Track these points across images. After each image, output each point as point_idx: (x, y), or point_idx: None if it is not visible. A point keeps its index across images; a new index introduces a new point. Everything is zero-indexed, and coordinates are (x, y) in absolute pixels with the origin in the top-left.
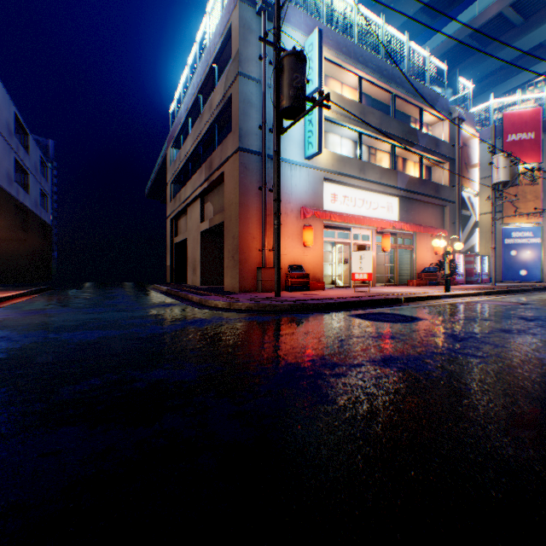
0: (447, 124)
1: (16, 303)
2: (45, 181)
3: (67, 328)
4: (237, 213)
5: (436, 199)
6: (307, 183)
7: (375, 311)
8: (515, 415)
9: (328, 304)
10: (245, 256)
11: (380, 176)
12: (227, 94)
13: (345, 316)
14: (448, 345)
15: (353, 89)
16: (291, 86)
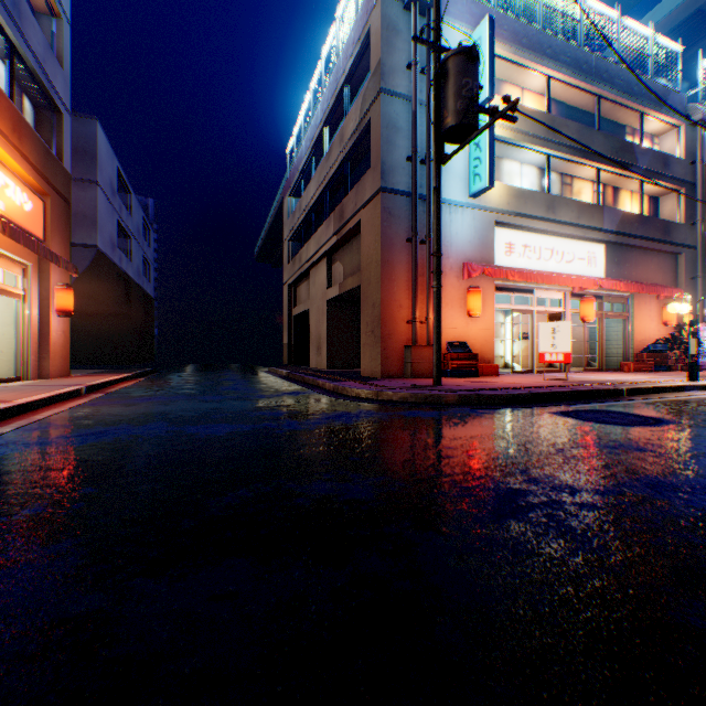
0: (682, 131)
1: (124, 387)
2: (147, 246)
3: (188, 419)
4: (378, 274)
5: (664, 243)
6: (472, 230)
7: (589, 408)
8: None
9: (514, 395)
10: (388, 330)
11: (576, 214)
12: (364, 119)
13: (546, 414)
14: None
15: (536, 95)
16: (458, 96)
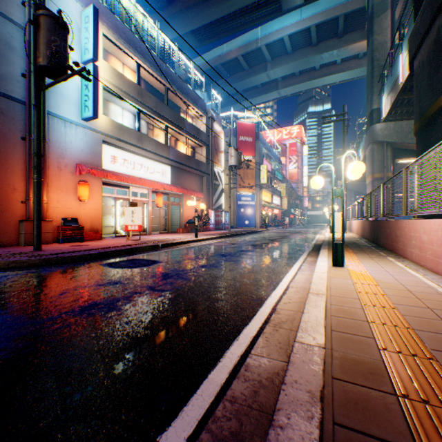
0: (205, 120)
1: None
2: None
3: None
4: None
5: (198, 171)
6: (85, 142)
7: (131, 258)
8: (138, 338)
9: (87, 255)
10: (2, 208)
11: (156, 147)
12: None
13: (97, 266)
14: (154, 284)
15: (135, 71)
16: (49, 46)
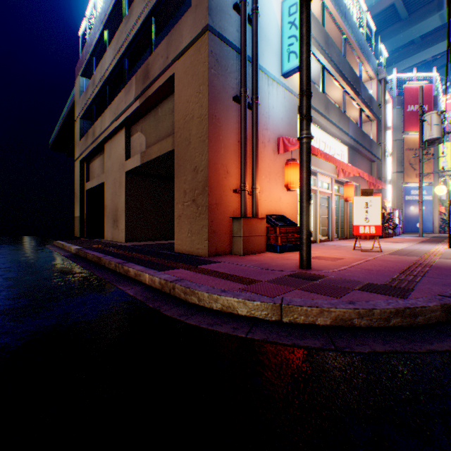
0: (375, 83)
1: None
2: None
3: None
4: (204, 131)
5: (370, 153)
6: (283, 108)
7: None
8: None
9: None
10: (216, 199)
11: (338, 119)
12: None
13: None
14: None
15: None
16: None
